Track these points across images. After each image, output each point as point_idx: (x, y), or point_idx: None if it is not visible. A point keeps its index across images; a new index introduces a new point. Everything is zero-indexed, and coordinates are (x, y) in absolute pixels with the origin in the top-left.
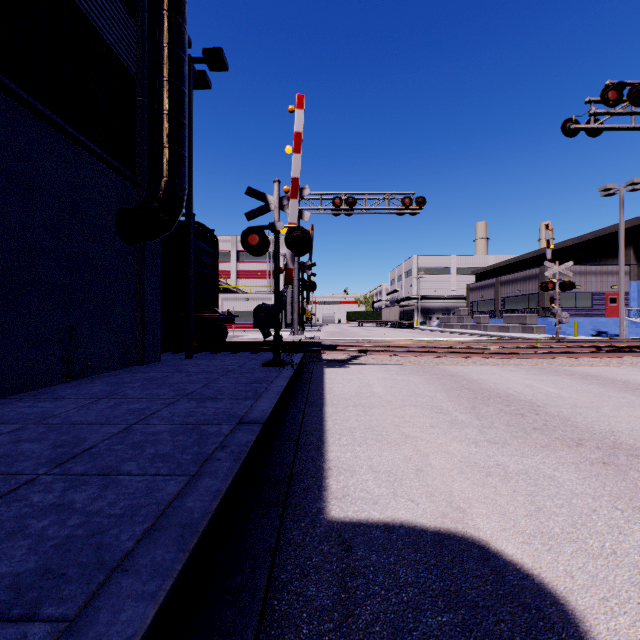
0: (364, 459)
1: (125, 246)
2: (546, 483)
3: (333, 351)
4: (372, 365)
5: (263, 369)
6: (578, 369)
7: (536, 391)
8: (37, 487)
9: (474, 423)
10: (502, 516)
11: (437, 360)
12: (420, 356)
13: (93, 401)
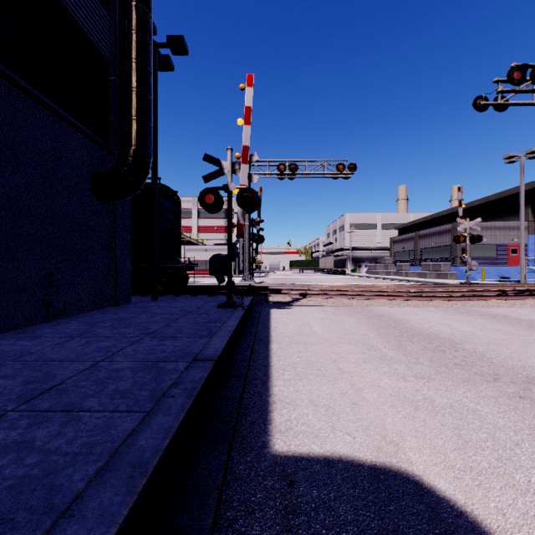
0: (305, 393)
1: (99, 204)
2: (470, 417)
3: (278, 294)
4: (311, 306)
5: (218, 310)
6: (488, 310)
7: (453, 329)
8: (3, 424)
9: (401, 359)
10: (432, 450)
11: (367, 302)
12: (352, 298)
13: (67, 339)
